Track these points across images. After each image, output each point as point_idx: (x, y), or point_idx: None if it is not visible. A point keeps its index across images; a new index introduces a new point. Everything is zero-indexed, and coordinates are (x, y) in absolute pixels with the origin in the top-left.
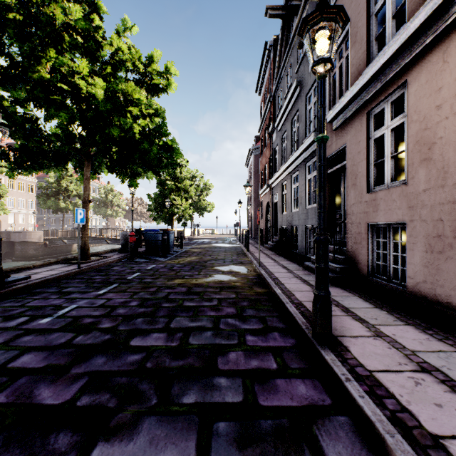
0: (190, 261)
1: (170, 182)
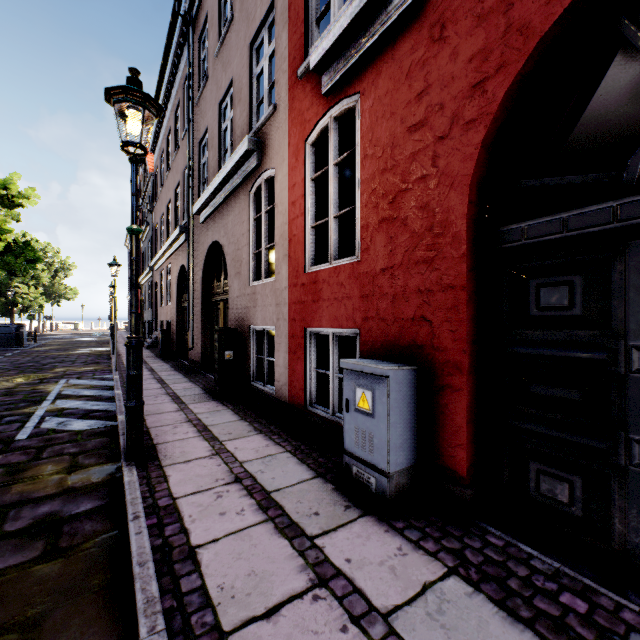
0: (54, 348)
1: None
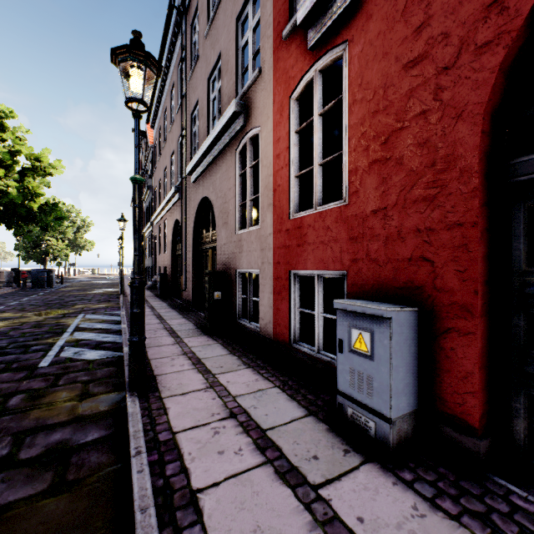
0: (75, 289)
1: None
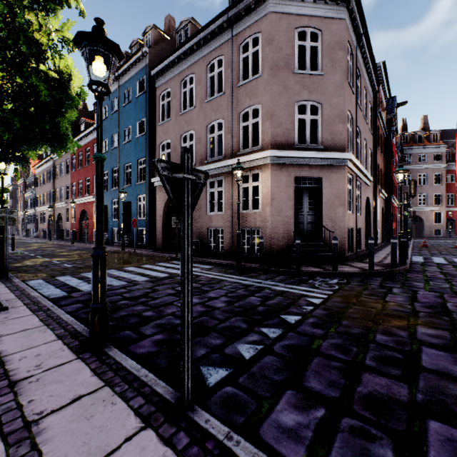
0: None
1: None
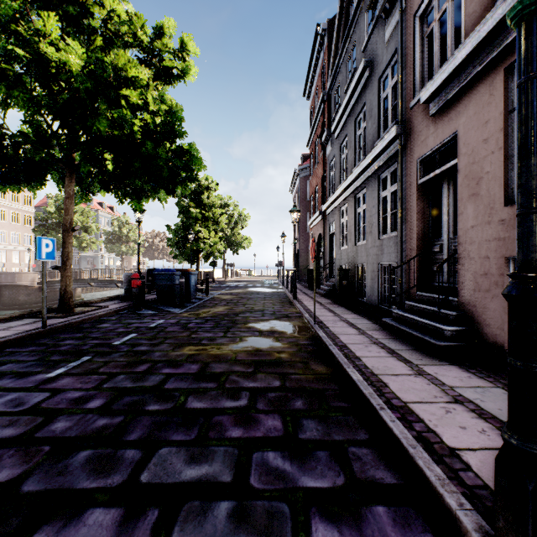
0: (215, 314)
1: (195, 209)
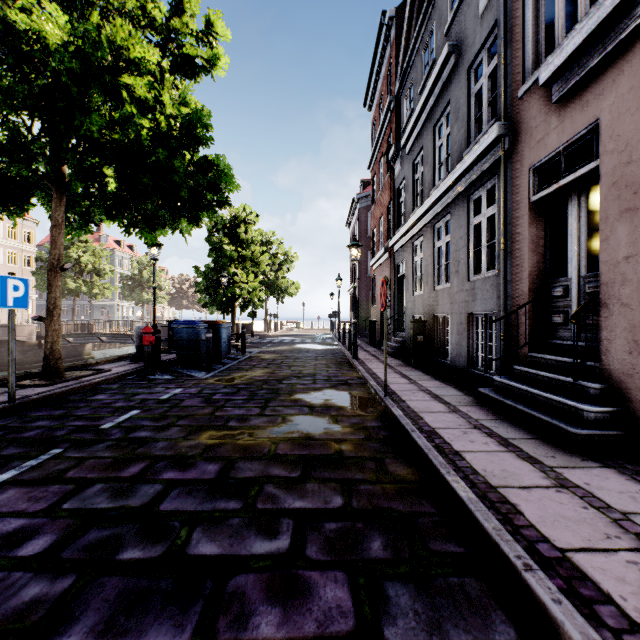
0: (251, 380)
1: (229, 246)
